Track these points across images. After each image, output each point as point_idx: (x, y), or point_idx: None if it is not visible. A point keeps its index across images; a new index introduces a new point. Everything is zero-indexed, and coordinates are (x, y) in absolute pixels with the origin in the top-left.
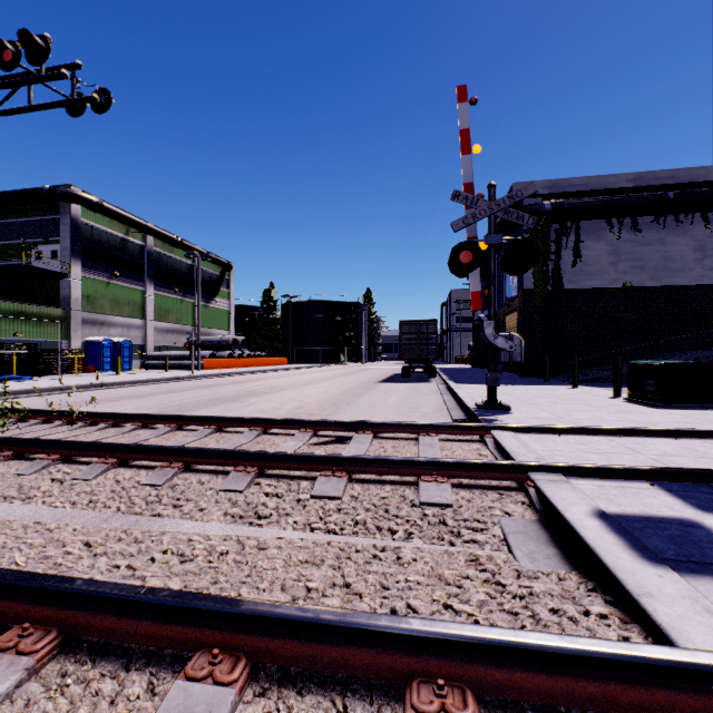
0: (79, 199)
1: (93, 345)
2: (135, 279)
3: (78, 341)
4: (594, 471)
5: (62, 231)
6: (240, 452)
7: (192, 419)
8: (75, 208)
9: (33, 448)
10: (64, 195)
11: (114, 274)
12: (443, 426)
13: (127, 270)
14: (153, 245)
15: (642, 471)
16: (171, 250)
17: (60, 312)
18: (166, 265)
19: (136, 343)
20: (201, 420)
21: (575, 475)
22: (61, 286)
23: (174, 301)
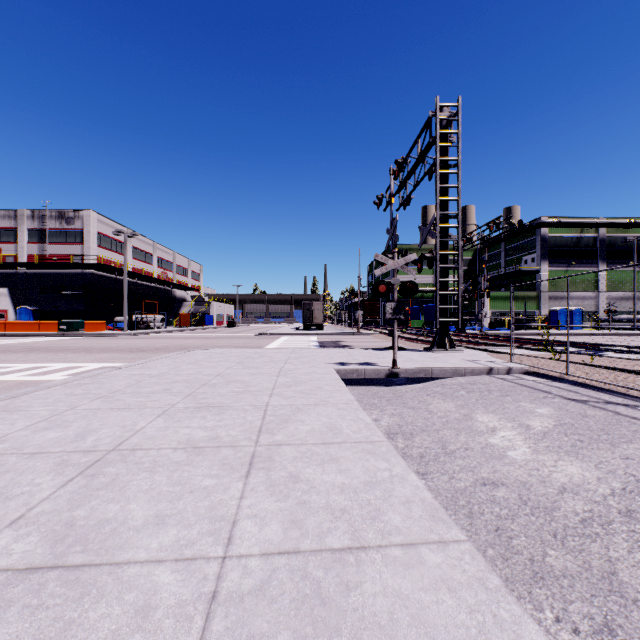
0: (544, 225)
1: (553, 313)
2: (587, 263)
3: (545, 310)
4: (581, 347)
5: (536, 245)
6: (518, 341)
7: (530, 339)
8: (543, 230)
9: (487, 339)
10: (535, 226)
11: (570, 264)
12: (601, 344)
13: (581, 258)
14: (604, 233)
15: (591, 348)
16: (624, 231)
17: (534, 294)
18: (619, 245)
19: (588, 310)
20: (532, 340)
21: (577, 348)
22: (535, 278)
23: (628, 273)
